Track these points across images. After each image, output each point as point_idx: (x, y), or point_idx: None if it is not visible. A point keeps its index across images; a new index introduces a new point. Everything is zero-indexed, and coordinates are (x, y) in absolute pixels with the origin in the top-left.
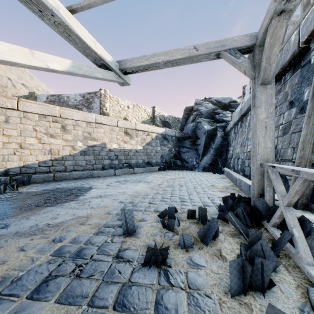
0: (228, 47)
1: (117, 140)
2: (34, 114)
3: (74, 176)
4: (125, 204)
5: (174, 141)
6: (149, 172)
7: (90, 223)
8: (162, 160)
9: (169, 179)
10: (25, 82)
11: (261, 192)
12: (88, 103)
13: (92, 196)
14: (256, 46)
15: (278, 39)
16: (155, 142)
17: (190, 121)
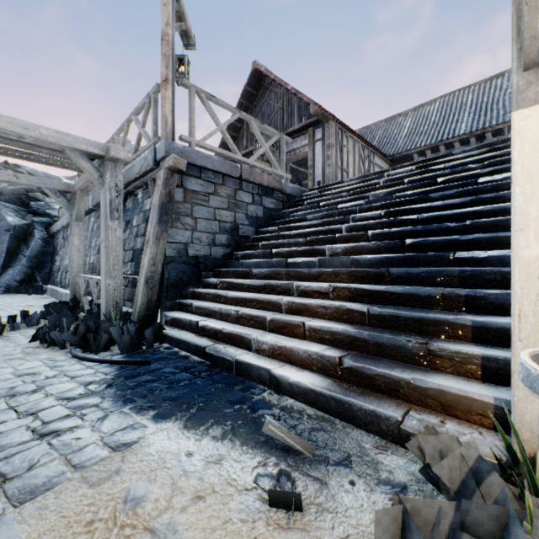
0: (50, 186)
1: None
2: None
3: None
4: None
5: None
6: None
7: None
8: None
9: None
10: None
11: (76, 294)
12: None
13: None
14: (73, 194)
15: (84, 201)
16: None
17: None
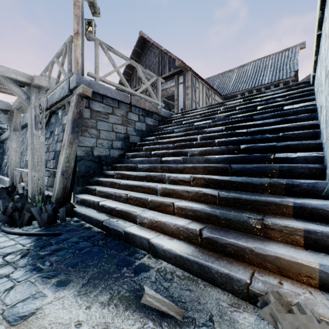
0: None
1: None
2: None
3: None
4: None
5: None
6: None
7: None
8: None
9: None
10: None
11: (14, 182)
12: None
13: None
14: (11, 112)
15: (19, 117)
16: None
17: None
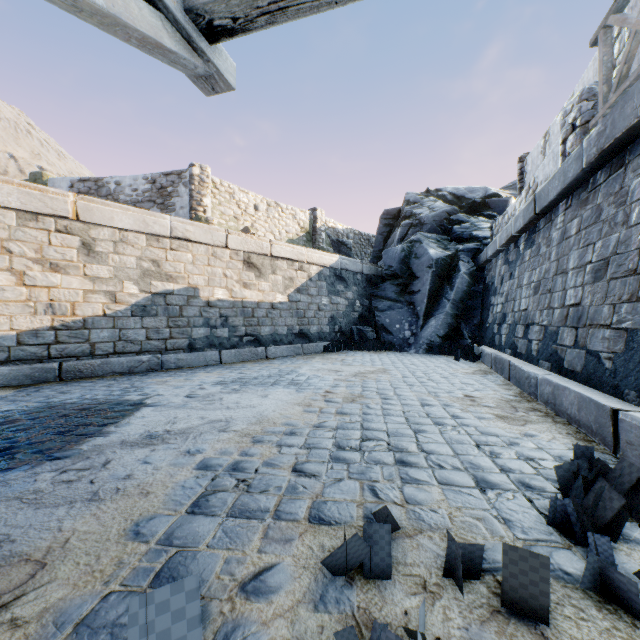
0: None
1: (227, 280)
2: (5, 209)
3: (116, 369)
4: (213, 479)
5: (360, 284)
6: (303, 357)
7: (20, 614)
8: (333, 327)
9: (351, 375)
10: (46, 165)
11: None
12: (162, 196)
13: (127, 436)
14: None
15: None
16: (316, 286)
17: (394, 240)
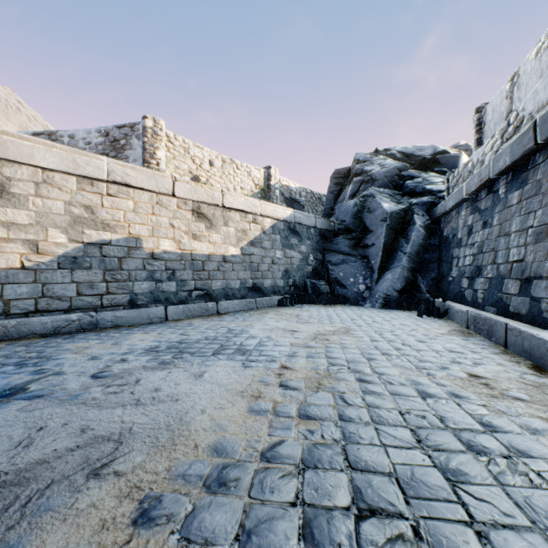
0: None
1: (174, 231)
2: None
3: (37, 330)
4: None
5: (313, 239)
6: (257, 312)
7: None
8: (287, 280)
9: (310, 337)
10: None
11: None
12: (115, 149)
13: None
14: None
15: None
16: (270, 239)
17: (345, 197)
